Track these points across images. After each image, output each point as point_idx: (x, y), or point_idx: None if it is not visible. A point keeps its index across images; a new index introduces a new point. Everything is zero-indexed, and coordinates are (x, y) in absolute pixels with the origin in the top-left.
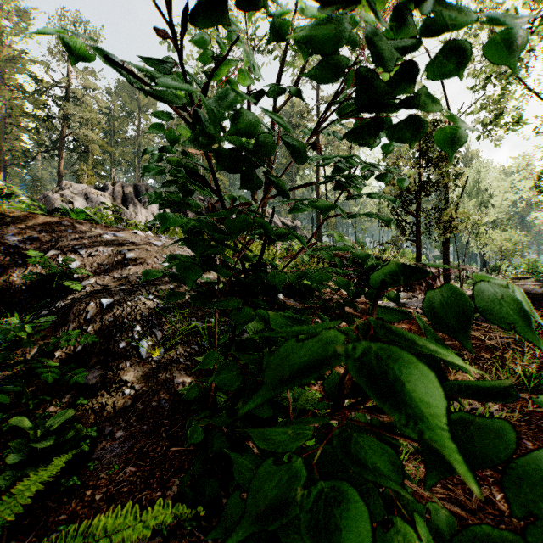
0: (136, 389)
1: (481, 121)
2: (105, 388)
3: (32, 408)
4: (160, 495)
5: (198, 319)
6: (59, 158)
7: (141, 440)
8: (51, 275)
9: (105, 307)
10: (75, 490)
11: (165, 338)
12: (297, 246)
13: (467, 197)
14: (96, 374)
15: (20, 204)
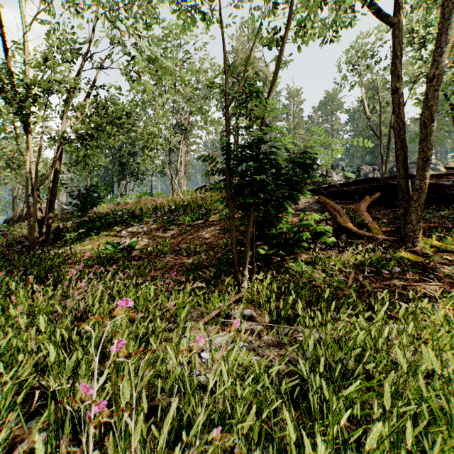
0: None
1: None
2: None
3: None
4: None
5: None
6: None
7: None
8: None
9: None
10: None
11: None
12: None
13: None
14: None
15: None
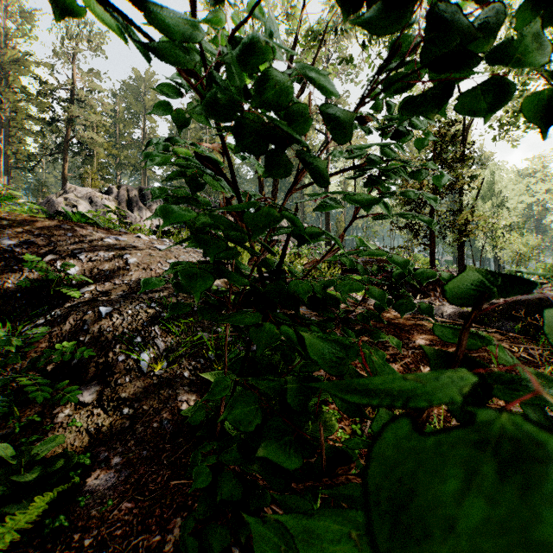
0: (135, 408)
1: (499, 120)
2: (102, 406)
3: (18, 431)
4: (159, 540)
5: (204, 329)
6: (64, 161)
7: (139, 469)
8: (48, 281)
9: (104, 316)
10: (62, 532)
11: (169, 350)
12: (306, 250)
13: (481, 200)
14: (92, 391)
15: (22, 208)
